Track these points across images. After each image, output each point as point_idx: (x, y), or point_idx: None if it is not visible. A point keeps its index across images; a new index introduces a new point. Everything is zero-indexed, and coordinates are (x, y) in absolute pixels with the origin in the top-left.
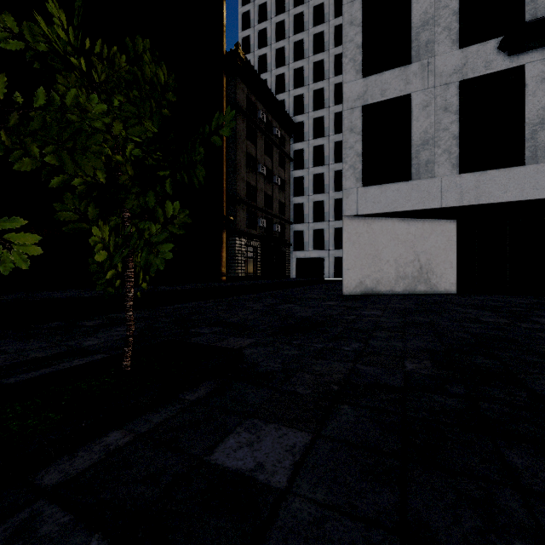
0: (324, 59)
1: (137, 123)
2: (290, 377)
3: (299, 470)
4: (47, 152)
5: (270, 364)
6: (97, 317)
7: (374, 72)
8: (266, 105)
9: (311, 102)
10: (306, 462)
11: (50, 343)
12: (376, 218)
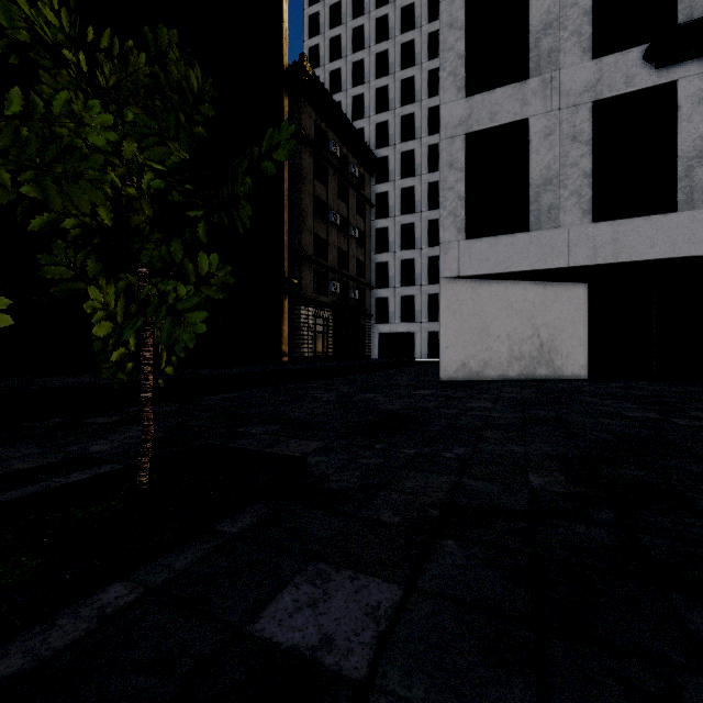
0: (414, 75)
1: (157, 142)
2: (372, 498)
3: (385, 647)
4: (24, 179)
5: (344, 477)
6: (113, 411)
7: (480, 90)
8: (339, 134)
9: (398, 131)
10: (396, 634)
11: (44, 448)
12: (484, 281)
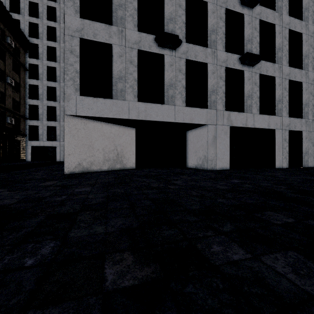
0: (56, 7)
1: None
2: None
3: None
4: None
5: None
6: None
7: (89, 19)
8: None
9: (45, 33)
10: None
11: None
12: (91, 120)
